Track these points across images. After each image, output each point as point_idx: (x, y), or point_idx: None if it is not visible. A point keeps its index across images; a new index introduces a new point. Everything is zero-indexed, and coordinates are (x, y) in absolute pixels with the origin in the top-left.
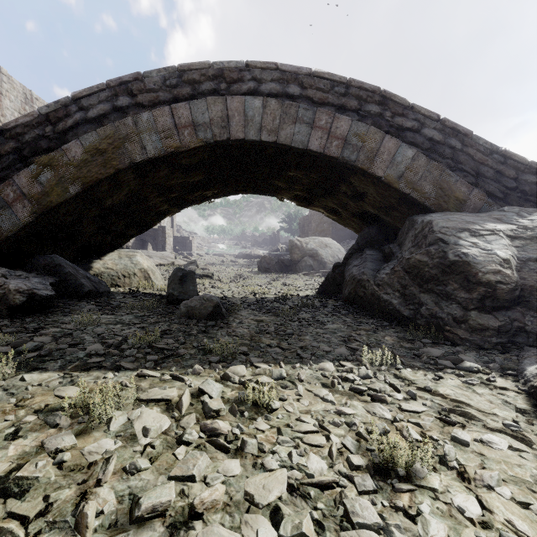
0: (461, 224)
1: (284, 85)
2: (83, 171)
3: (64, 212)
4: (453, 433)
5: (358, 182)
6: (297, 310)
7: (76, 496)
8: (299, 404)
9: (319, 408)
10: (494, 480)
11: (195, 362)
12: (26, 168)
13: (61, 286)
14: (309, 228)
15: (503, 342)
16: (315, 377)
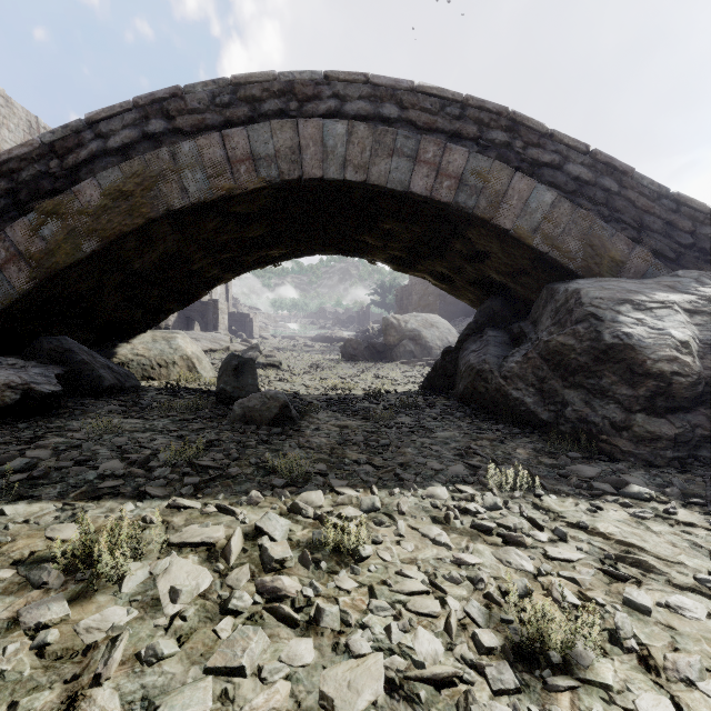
0: (621, 294)
1: (376, 104)
2: (101, 221)
3: (75, 278)
4: (626, 594)
5: (478, 237)
6: (394, 411)
7: (60, 702)
8: (399, 548)
9: (428, 555)
10: (695, 670)
11: (251, 486)
12: (23, 217)
13: (72, 379)
14: (409, 302)
15: (682, 457)
16: (422, 509)
